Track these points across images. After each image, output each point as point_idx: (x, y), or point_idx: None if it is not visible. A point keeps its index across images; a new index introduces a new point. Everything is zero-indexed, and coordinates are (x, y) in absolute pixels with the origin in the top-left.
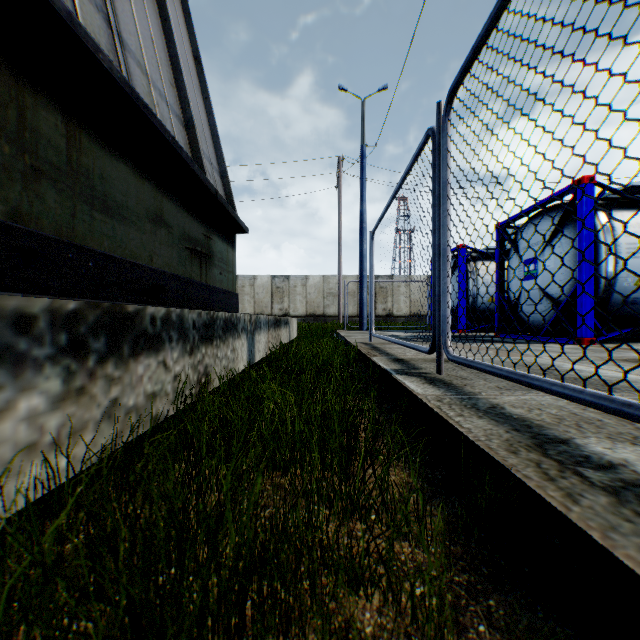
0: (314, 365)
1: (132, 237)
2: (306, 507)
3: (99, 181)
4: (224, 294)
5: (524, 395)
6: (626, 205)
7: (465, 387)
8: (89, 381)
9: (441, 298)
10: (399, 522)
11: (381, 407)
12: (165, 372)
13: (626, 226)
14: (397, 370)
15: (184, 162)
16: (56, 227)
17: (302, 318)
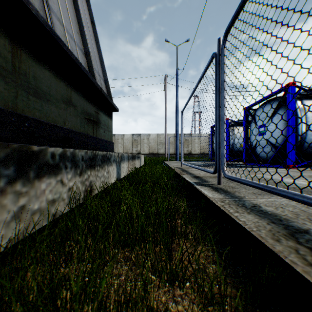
0: (152, 180)
1: (53, 111)
2: (142, 288)
3: (32, 79)
4: (106, 142)
5: (269, 198)
6: (311, 97)
7: (235, 193)
8: (0, 196)
9: (220, 144)
10: (206, 293)
11: (188, 203)
12: (62, 186)
13: (311, 108)
14: (196, 182)
15: (83, 72)
16: (5, 103)
17: (147, 155)
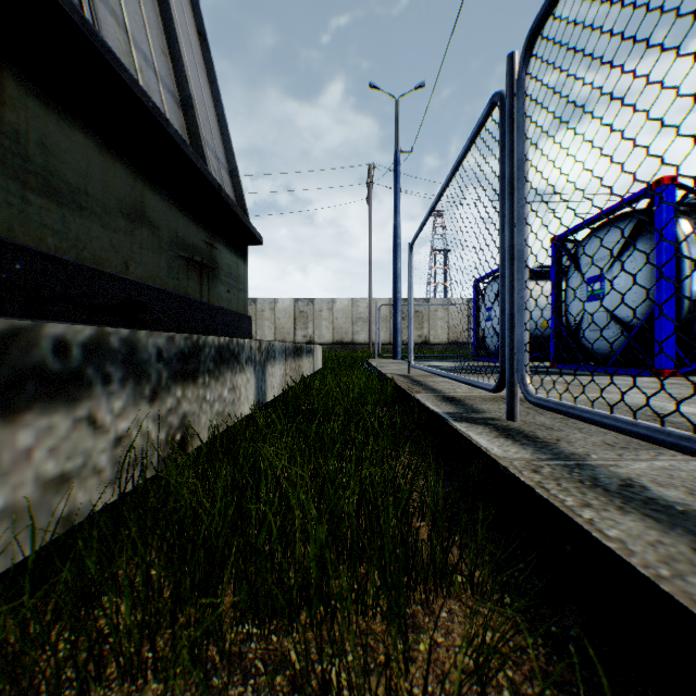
0: (343, 408)
1: (95, 235)
2: None
3: (38, 150)
4: (232, 316)
5: (656, 459)
6: None
7: (559, 444)
8: None
9: (515, 318)
10: None
11: (437, 469)
12: (94, 435)
13: None
14: (453, 414)
15: (173, 141)
16: None
17: (328, 346)
